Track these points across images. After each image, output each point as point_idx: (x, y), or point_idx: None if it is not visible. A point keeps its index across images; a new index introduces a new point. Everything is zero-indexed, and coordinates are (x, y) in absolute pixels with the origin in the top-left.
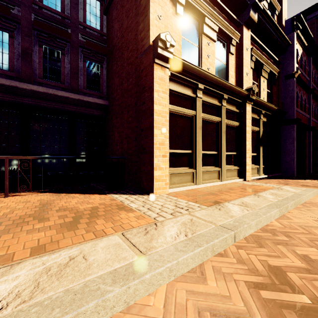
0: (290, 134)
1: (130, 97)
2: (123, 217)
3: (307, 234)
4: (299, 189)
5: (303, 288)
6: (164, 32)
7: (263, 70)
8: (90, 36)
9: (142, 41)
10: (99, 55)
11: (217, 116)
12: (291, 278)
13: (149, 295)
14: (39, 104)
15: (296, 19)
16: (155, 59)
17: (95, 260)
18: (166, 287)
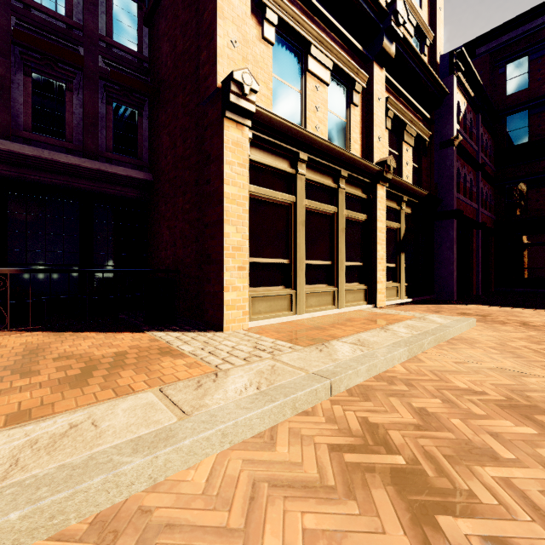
0: (447, 234)
1: (188, 170)
2: (166, 366)
3: (437, 382)
4: (449, 319)
5: (403, 448)
6: (240, 69)
7: (406, 132)
8: (120, 60)
9: (205, 81)
10: (135, 94)
11: (332, 204)
12: (392, 437)
13: (189, 469)
14: (25, 177)
15: (456, 55)
16: (225, 112)
17: (110, 426)
18: (216, 458)
